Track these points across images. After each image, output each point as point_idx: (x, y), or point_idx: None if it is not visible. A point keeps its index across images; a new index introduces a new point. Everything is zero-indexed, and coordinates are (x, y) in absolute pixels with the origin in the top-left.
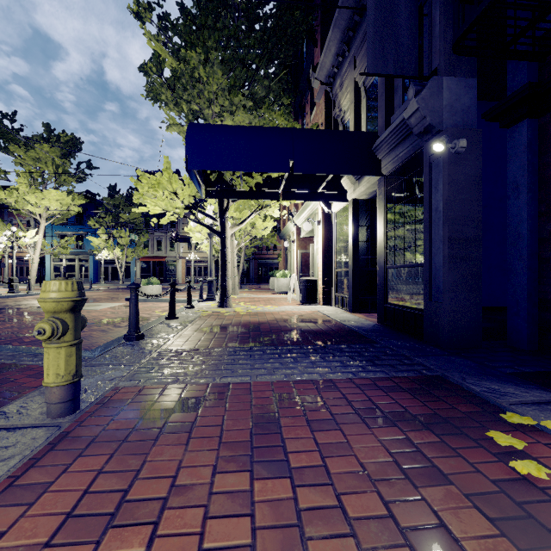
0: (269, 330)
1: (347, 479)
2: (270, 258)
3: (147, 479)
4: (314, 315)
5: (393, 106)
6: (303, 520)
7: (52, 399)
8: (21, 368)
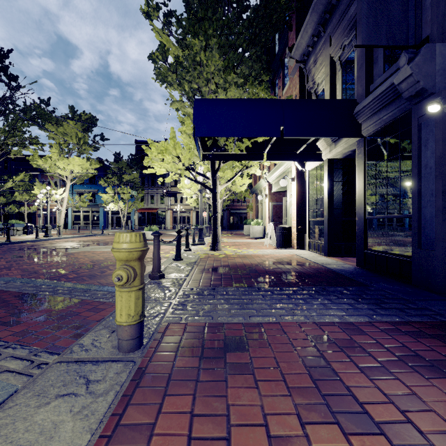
0: (264, 271)
1: (440, 439)
2: (240, 209)
3: (237, 425)
4: (295, 258)
5: (373, 75)
6: None
7: (124, 336)
8: (78, 302)
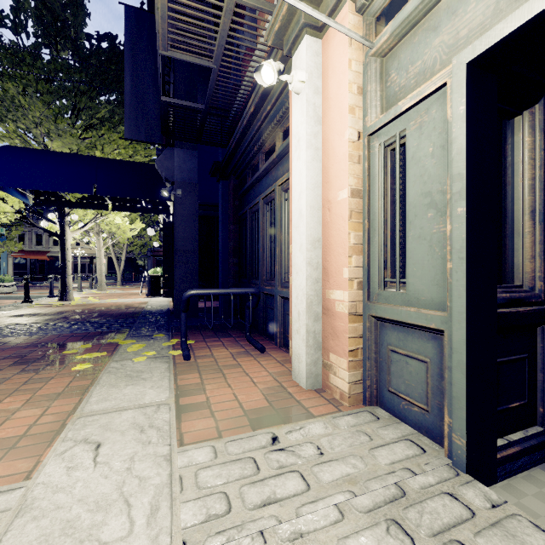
0: (71, 314)
1: None
2: None
3: None
4: (137, 304)
5: None
6: None
7: None
8: None
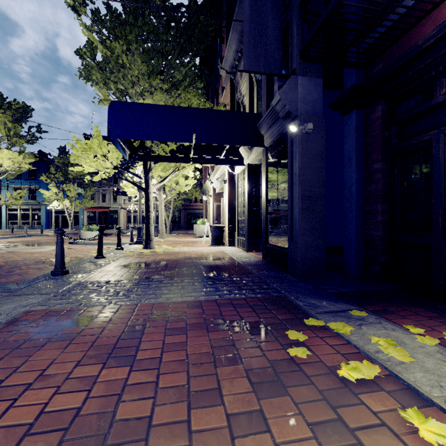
0: (176, 265)
1: (174, 365)
2: (197, 209)
3: (24, 373)
4: (217, 254)
5: (273, 94)
6: (128, 392)
7: None
8: None
